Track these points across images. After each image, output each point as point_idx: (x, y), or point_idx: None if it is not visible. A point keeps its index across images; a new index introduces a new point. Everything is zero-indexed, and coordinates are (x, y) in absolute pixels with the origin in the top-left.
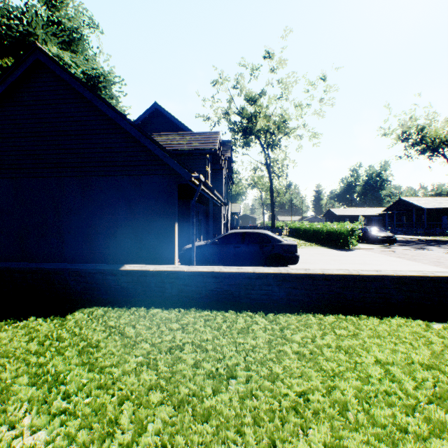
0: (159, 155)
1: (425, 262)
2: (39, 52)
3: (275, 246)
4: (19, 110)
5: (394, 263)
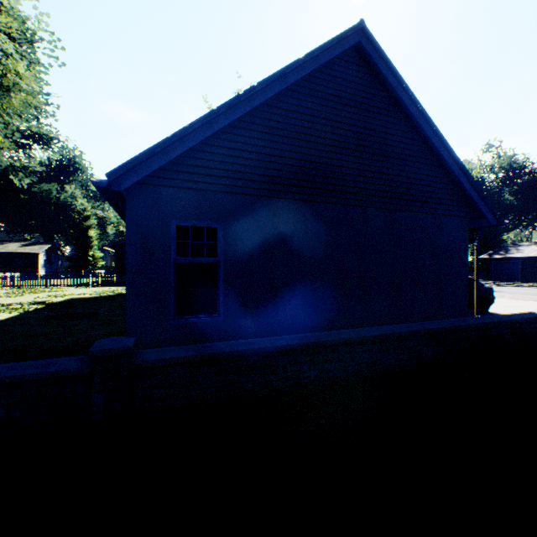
0: (473, 196)
1: (511, 299)
2: (362, 35)
3: (483, 290)
4: (310, 102)
5: (502, 301)
